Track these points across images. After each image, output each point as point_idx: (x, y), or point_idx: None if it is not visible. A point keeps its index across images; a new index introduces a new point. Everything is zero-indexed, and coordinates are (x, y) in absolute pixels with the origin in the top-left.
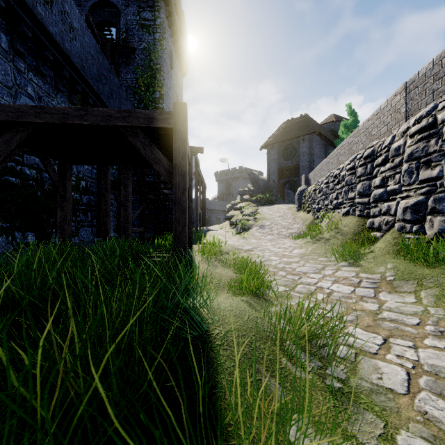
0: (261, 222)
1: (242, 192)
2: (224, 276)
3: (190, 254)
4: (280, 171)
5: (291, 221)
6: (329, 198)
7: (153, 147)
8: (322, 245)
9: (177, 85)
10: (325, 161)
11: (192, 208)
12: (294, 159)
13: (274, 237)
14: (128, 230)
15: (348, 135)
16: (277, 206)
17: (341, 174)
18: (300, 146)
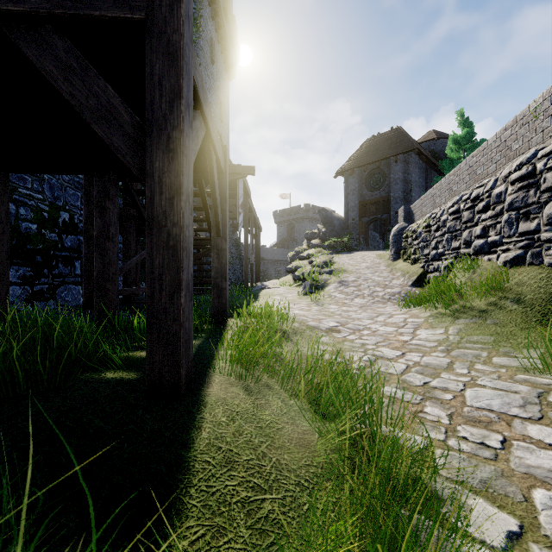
0: (342, 277)
1: (310, 236)
2: (287, 446)
3: (211, 350)
4: (362, 206)
5: (387, 275)
6: (461, 237)
7: (92, 77)
8: (479, 324)
9: (221, 88)
10: (445, 181)
11: (226, 252)
12: (382, 189)
13: (366, 301)
14: (107, 292)
15: (460, 155)
16: (361, 254)
17: (493, 192)
18: (391, 170)
